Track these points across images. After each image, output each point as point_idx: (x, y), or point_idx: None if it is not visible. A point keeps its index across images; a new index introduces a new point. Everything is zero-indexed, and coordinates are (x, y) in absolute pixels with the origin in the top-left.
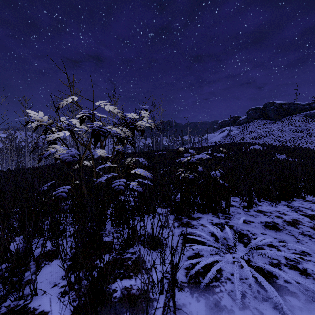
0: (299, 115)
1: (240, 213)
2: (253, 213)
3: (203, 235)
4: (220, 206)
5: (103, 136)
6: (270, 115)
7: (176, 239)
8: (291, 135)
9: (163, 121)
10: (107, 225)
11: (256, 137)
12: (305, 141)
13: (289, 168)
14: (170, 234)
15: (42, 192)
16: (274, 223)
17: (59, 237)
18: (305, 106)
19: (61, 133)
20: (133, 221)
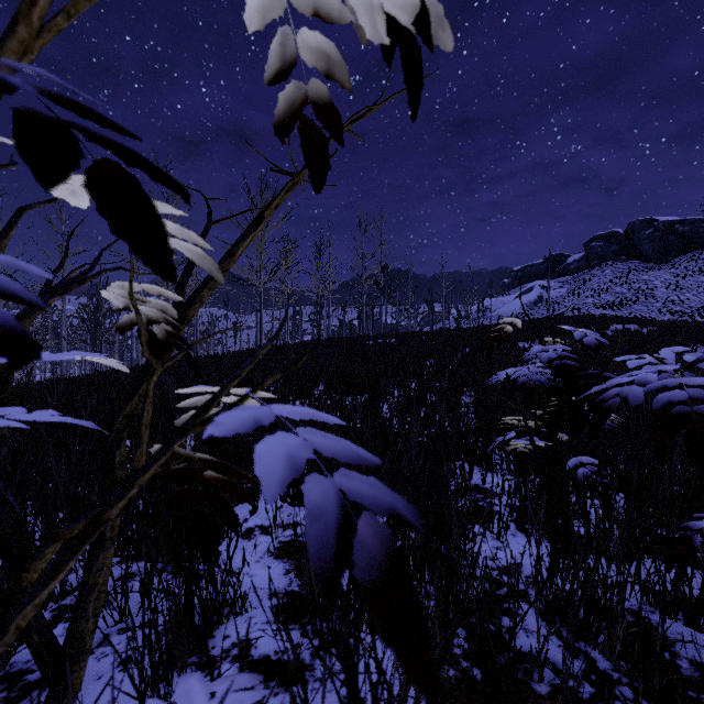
0: None
1: None
2: None
3: None
4: None
5: None
6: (644, 251)
7: None
8: (701, 298)
9: (386, 266)
10: None
11: (612, 302)
12: None
13: None
14: None
15: None
16: None
17: None
18: None
19: None
20: None
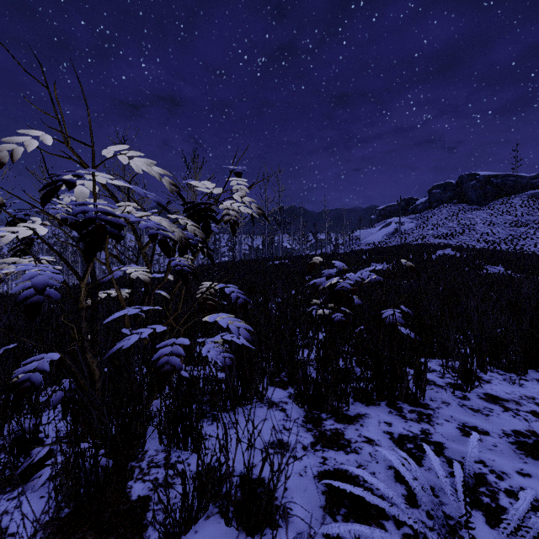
0: (520, 196)
1: (450, 403)
2: (478, 403)
3: (379, 486)
4: (405, 388)
5: (112, 237)
6: (470, 197)
7: (310, 494)
8: (507, 231)
9: (282, 207)
10: (151, 438)
11: (446, 234)
12: (533, 242)
13: (537, 299)
14: (295, 473)
15: (4, 363)
16: (536, 435)
17: (26, 482)
18: (533, 180)
19: (21, 229)
20: (199, 456)
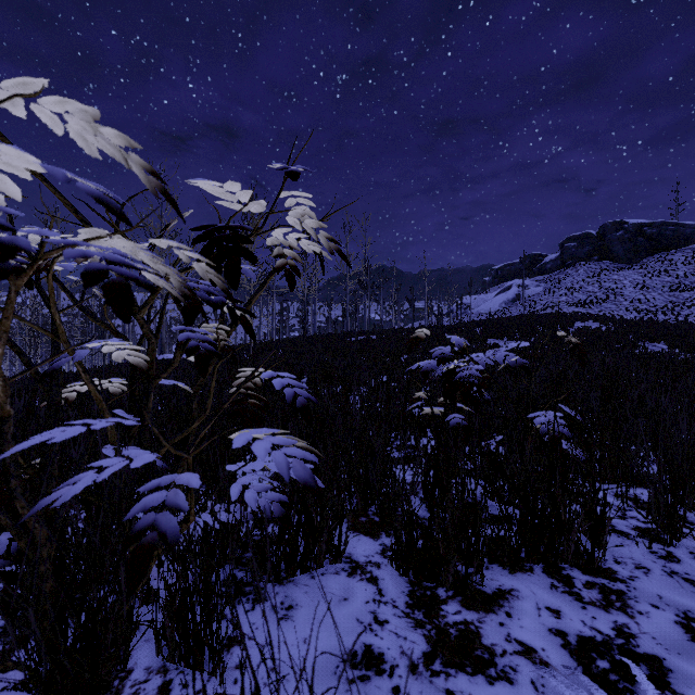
0: (683, 250)
1: (650, 569)
2: None
3: None
4: (574, 542)
5: None
6: (615, 252)
7: None
8: (666, 297)
9: (369, 266)
10: (144, 640)
11: (584, 301)
12: None
13: None
14: None
15: None
16: None
17: None
18: None
19: None
20: None
